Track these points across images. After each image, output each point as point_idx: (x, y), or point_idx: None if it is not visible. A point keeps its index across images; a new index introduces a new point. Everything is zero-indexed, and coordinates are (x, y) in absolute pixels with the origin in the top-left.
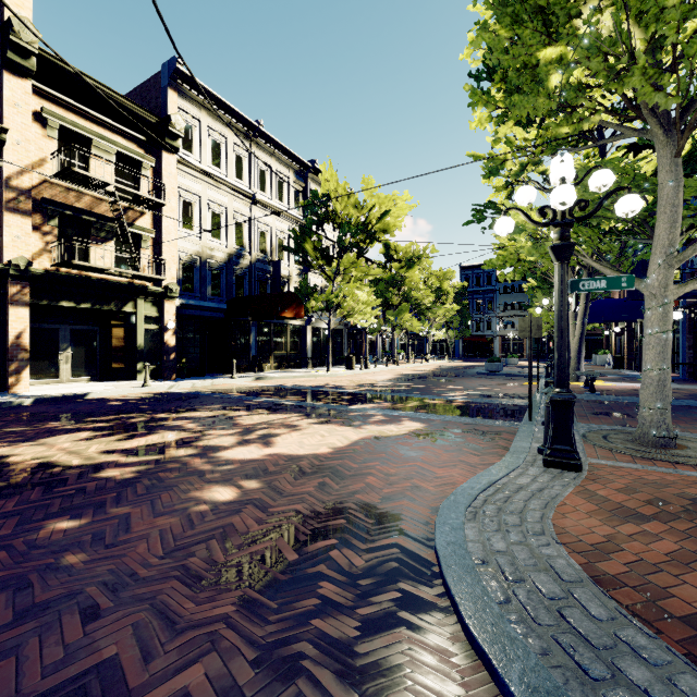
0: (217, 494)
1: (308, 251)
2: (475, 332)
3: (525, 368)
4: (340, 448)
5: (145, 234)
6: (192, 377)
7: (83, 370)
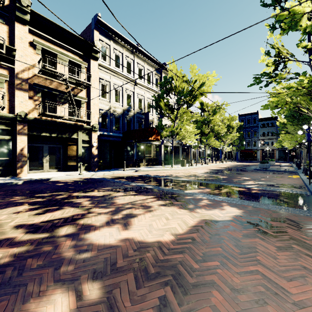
0: (49, 311)
1: (162, 106)
2: (246, 147)
3: (280, 166)
4: (180, 235)
5: (82, 100)
6: (105, 169)
7: (54, 166)
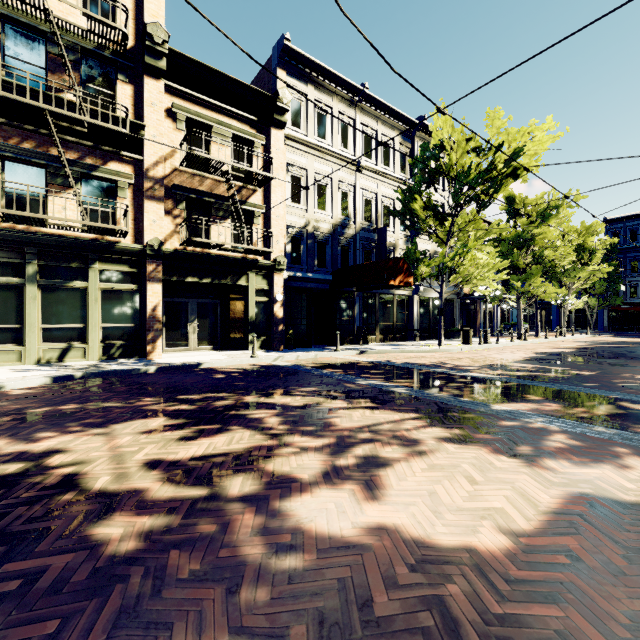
0: None
1: (417, 211)
2: (628, 300)
3: None
4: (526, 536)
5: (256, 210)
6: (299, 348)
7: (207, 340)
